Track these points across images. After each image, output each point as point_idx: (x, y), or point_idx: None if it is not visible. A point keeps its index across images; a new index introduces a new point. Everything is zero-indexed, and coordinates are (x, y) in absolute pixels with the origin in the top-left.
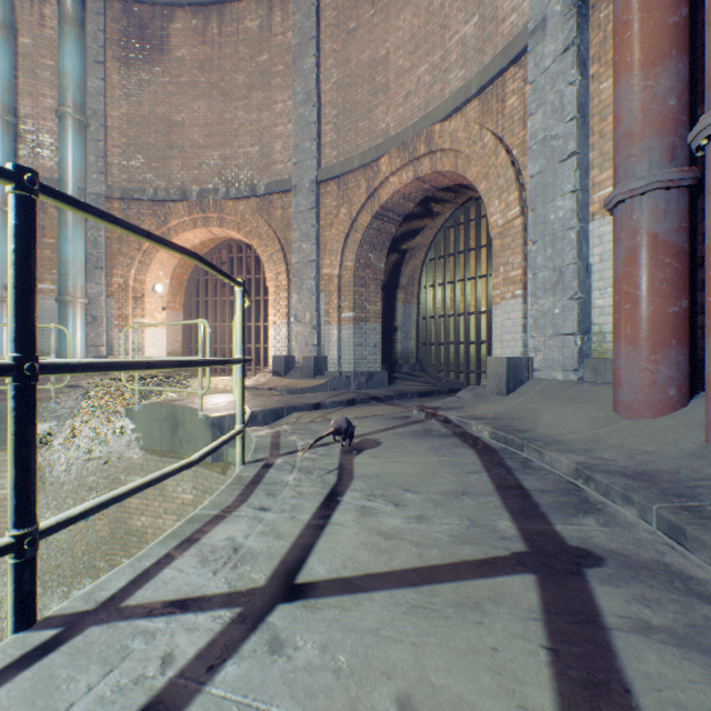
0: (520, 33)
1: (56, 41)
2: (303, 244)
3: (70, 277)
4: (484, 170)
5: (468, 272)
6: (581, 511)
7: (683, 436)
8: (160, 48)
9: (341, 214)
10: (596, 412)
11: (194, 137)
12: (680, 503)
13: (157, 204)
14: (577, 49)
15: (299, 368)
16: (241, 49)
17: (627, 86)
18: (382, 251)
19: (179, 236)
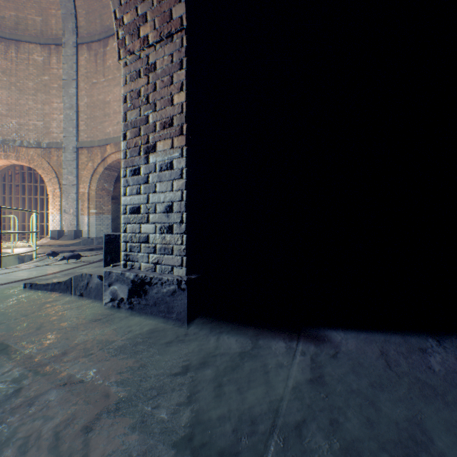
0: None
1: None
2: (69, 176)
3: None
4: None
5: None
6: None
7: None
8: None
9: (89, 165)
10: None
11: None
12: None
13: None
14: None
15: (67, 235)
16: (32, 69)
17: None
18: (112, 183)
19: None
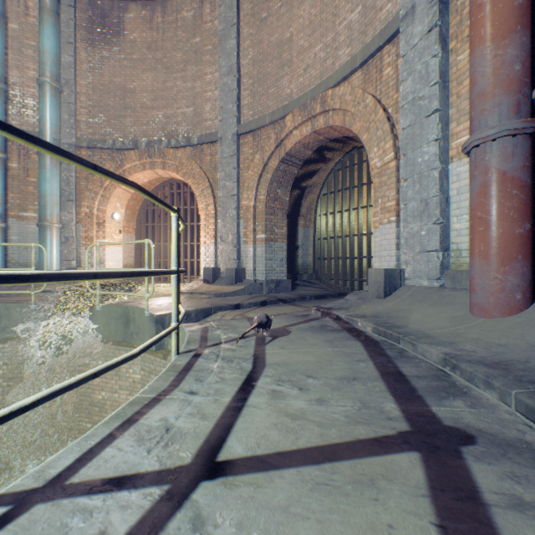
0: (394, 18)
1: (37, 27)
2: (227, 182)
3: (48, 207)
4: (366, 124)
5: (352, 204)
6: (451, 394)
7: (528, 331)
8: (117, 32)
9: (256, 159)
10: (455, 312)
11: (144, 100)
12: (534, 389)
13: (115, 152)
14: (439, 29)
15: (223, 277)
16: (179, 33)
17: (481, 55)
18: (287, 188)
19: (132, 176)
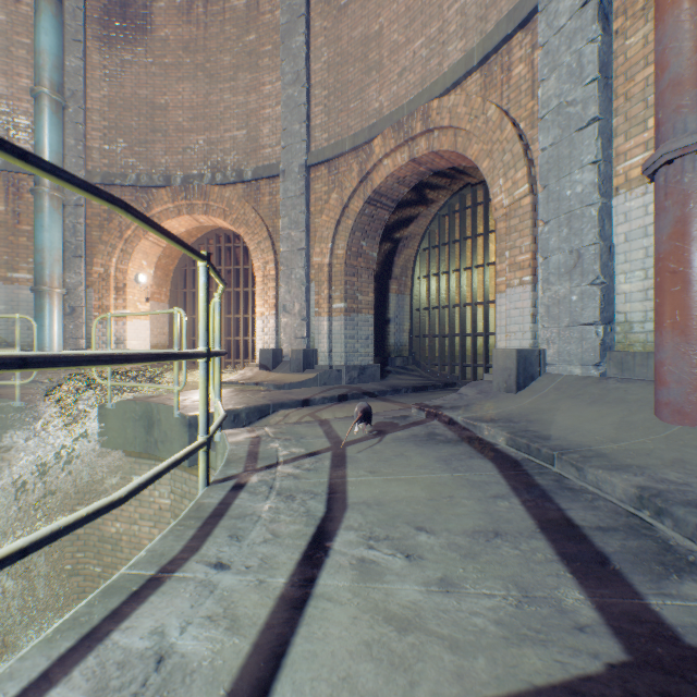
0: None
1: (32, 18)
2: (292, 232)
3: (46, 265)
4: (488, 146)
5: (463, 262)
6: (672, 568)
7: None
8: (143, 27)
9: (332, 200)
10: (632, 415)
11: (179, 120)
12: None
13: (139, 191)
14: (599, 1)
15: (288, 361)
16: (227, 28)
17: (676, 22)
18: (375, 239)
19: (163, 223)
